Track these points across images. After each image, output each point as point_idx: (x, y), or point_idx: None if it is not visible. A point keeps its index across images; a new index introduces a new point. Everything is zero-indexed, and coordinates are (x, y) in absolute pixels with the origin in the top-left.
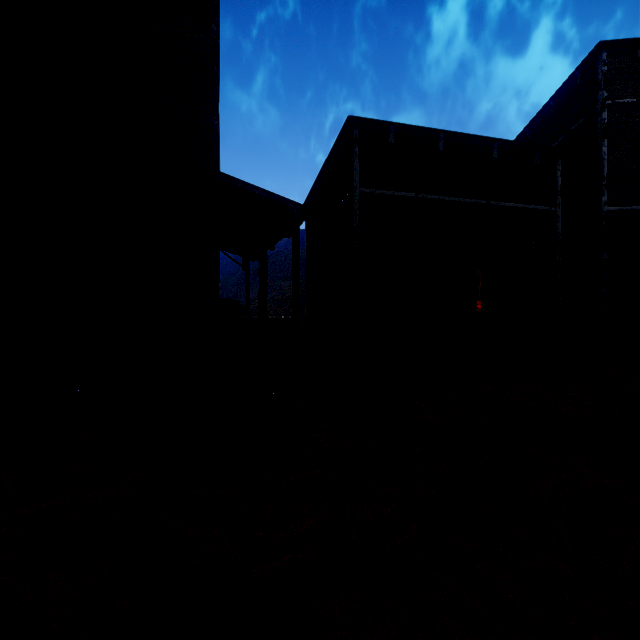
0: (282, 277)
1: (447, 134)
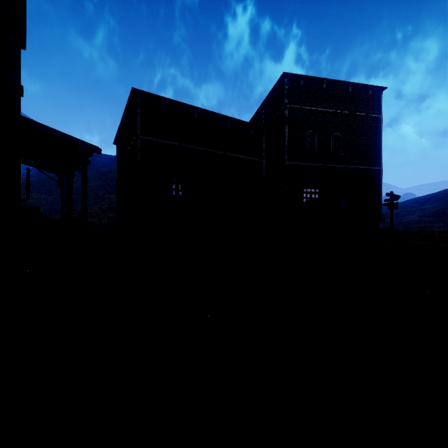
0: (111, 191)
1: (199, 109)
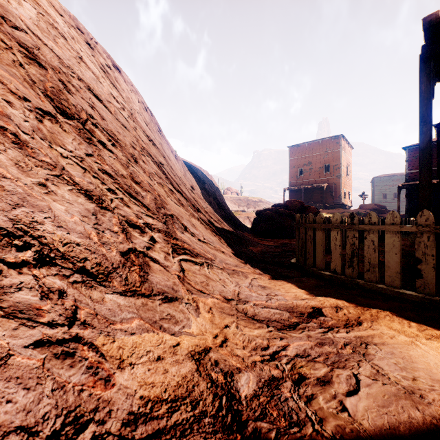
0: None
1: None
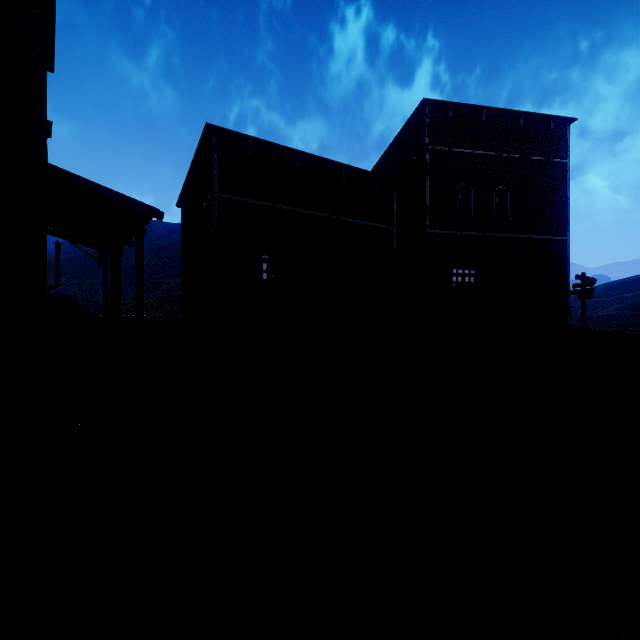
0: (171, 274)
1: (302, 154)
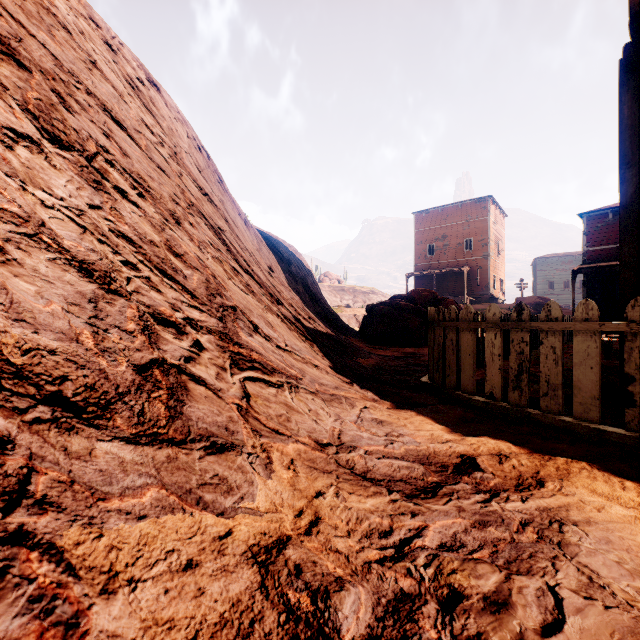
0: None
1: None
